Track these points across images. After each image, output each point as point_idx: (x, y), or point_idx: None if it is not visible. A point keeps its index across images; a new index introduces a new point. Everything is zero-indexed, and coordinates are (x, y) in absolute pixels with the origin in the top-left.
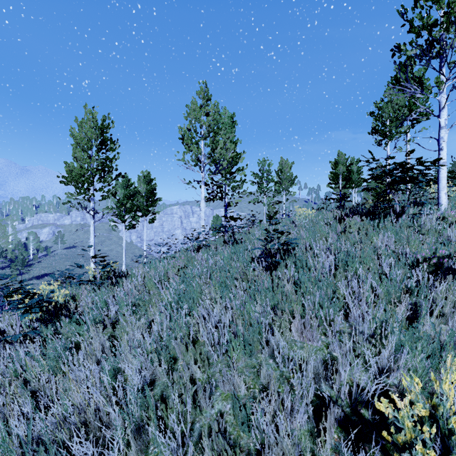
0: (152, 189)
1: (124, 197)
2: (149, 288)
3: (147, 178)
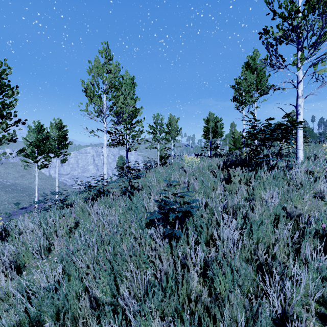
0: (64, 134)
1: (36, 141)
2: (25, 260)
3: (59, 125)
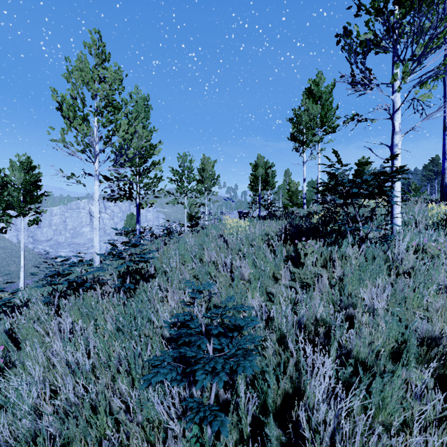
0: (34, 180)
1: None
2: None
3: (26, 164)
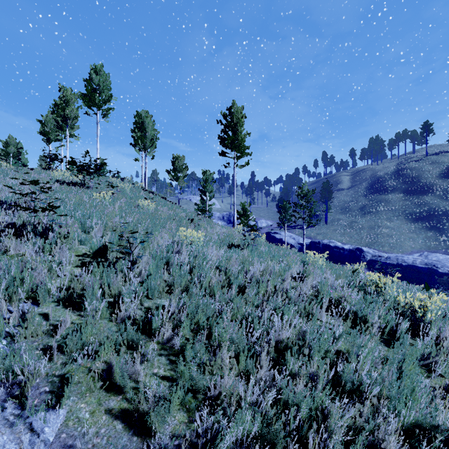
0: None
1: None
2: None
3: None
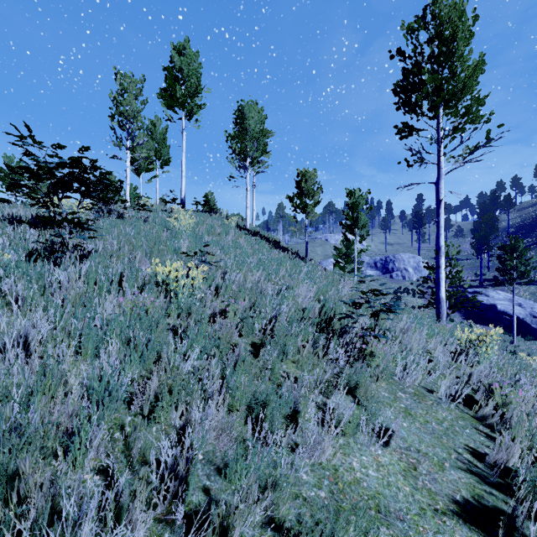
0: None
1: None
2: None
3: None
